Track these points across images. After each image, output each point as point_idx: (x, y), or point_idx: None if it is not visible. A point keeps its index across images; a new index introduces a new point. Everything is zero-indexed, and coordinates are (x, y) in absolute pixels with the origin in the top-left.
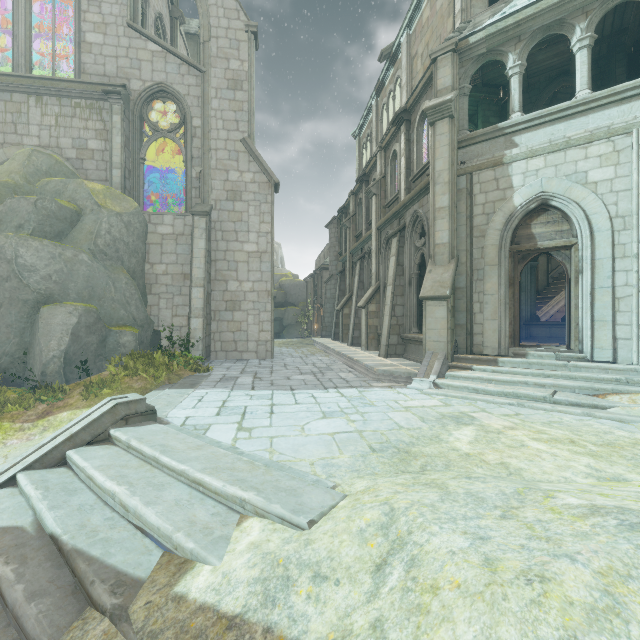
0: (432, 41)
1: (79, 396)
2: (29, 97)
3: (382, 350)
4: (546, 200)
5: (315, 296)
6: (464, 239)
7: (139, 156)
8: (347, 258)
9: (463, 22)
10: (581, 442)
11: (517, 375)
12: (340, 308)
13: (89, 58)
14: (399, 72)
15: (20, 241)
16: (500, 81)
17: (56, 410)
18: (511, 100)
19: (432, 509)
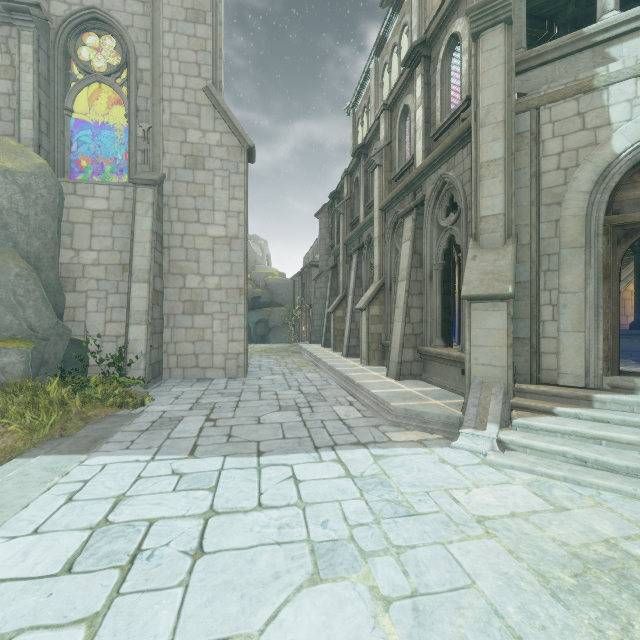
0: None
1: None
2: None
3: (392, 368)
4: None
5: (303, 296)
6: (526, 208)
7: (63, 105)
8: (340, 250)
9: None
10: None
11: None
12: (332, 310)
13: None
14: (406, 17)
15: None
16: (546, 11)
17: None
18: None
19: None
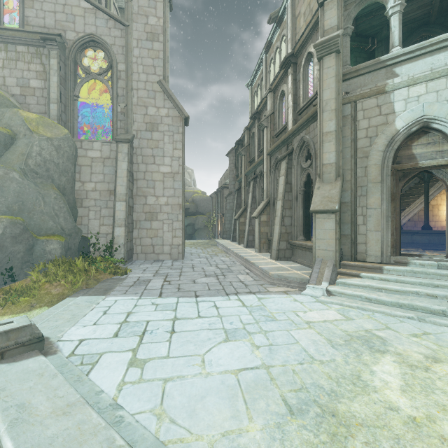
0: None
1: None
2: None
3: (273, 254)
4: (427, 123)
5: (218, 207)
6: (349, 159)
7: (73, 94)
8: (243, 179)
9: None
10: None
11: (405, 284)
12: (237, 217)
13: (31, 12)
14: (284, 31)
15: None
16: (370, 32)
17: None
18: (391, 36)
19: None
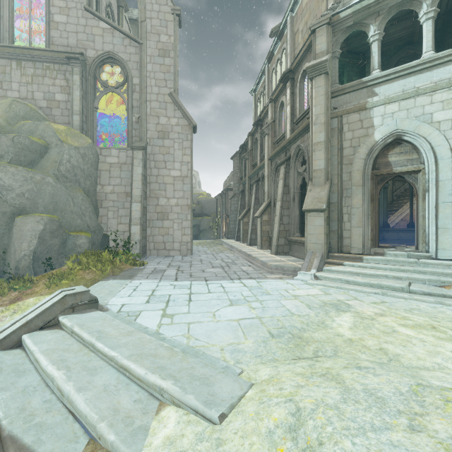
0: (310, 20)
1: (43, 285)
2: (11, 62)
3: (273, 249)
4: (400, 136)
5: (223, 209)
6: (336, 166)
7: (93, 106)
8: (246, 181)
9: (334, 3)
10: (441, 328)
11: (378, 270)
12: (241, 218)
13: (56, 33)
14: (285, 45)
15: (0, 167)
16: (360, 49)
17: (25, 296)
18: (372, 60)
19: (338, 412)
